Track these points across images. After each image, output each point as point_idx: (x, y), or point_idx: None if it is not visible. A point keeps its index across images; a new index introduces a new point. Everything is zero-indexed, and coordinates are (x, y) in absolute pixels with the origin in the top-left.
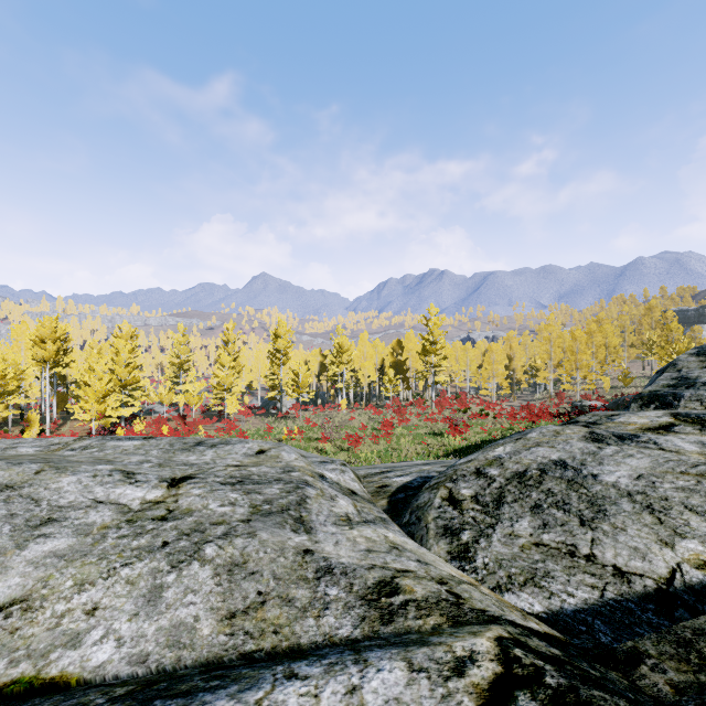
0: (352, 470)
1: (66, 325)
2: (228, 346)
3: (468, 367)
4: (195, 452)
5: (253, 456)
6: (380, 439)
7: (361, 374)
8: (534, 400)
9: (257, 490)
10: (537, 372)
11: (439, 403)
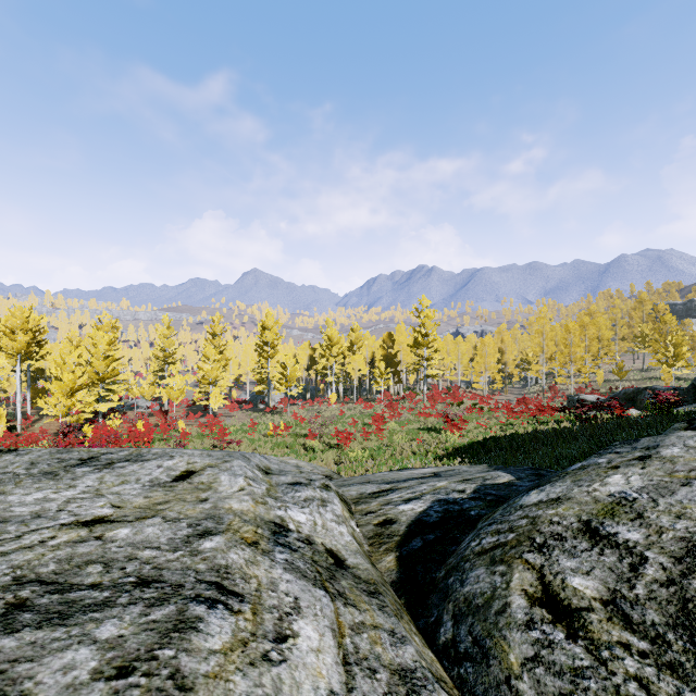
0: (338, 493)
1: (41, 316)
2: (215, 339)
3: (459, 361)
4: (61, 480)
5: (163, 485)
6: (371, 435)
7: (351, 367)
8: (526, 394)
9: (17, 668)
10: (529, 365)
11: (432, 397)
